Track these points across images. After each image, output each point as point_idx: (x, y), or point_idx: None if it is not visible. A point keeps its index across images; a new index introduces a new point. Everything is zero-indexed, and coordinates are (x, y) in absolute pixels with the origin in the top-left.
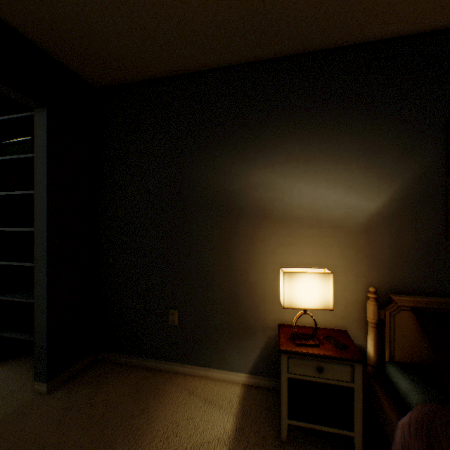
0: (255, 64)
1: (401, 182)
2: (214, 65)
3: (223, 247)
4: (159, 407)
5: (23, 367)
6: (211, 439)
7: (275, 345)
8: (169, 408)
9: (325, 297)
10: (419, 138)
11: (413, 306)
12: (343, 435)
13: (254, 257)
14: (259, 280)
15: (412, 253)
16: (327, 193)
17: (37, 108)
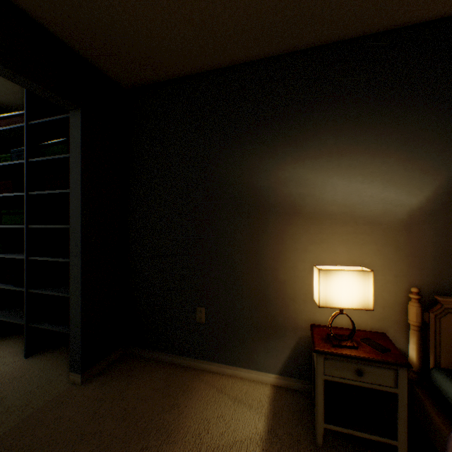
0: (285, 56)
1: (447, 174)
2: (242, 59)
3: (252, 244)
4: (189, 403)
5: (58, 358)
6: (243, 438)
7: (306, 346)
8: (199, 405)
9: (364, 297)
10: None
11: None
12: (383, 444)
13: (283, 255)
14: (289, 278)
15: None
16: (362, 187)
17: (72, 110)
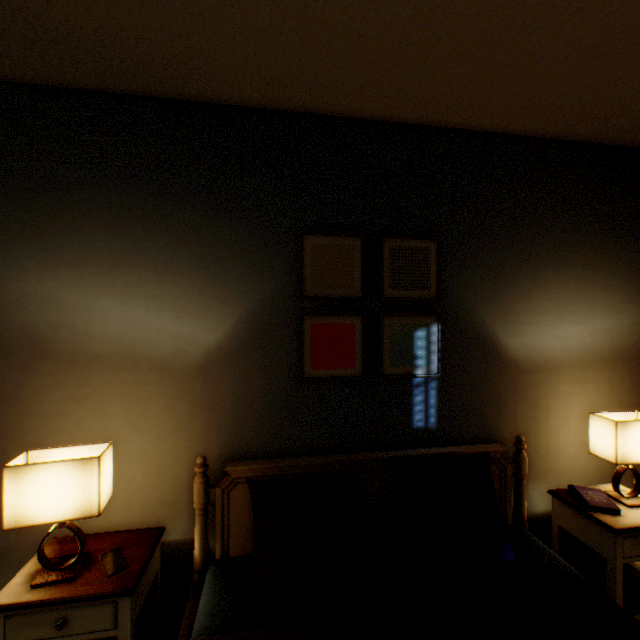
0: (23, 88)
1: (248, 305)
2: None
3: None
4: None
5: None
6: None
7: None
8: None
9: (85, 498)
10: (269, 248)
11: (252, 475)
12: None
13: (21, 425)
14: None
15: (261, 401)
16: (148, 316)
17: None
